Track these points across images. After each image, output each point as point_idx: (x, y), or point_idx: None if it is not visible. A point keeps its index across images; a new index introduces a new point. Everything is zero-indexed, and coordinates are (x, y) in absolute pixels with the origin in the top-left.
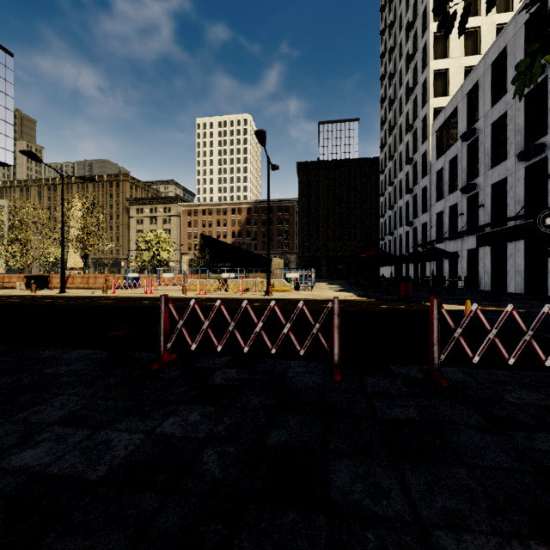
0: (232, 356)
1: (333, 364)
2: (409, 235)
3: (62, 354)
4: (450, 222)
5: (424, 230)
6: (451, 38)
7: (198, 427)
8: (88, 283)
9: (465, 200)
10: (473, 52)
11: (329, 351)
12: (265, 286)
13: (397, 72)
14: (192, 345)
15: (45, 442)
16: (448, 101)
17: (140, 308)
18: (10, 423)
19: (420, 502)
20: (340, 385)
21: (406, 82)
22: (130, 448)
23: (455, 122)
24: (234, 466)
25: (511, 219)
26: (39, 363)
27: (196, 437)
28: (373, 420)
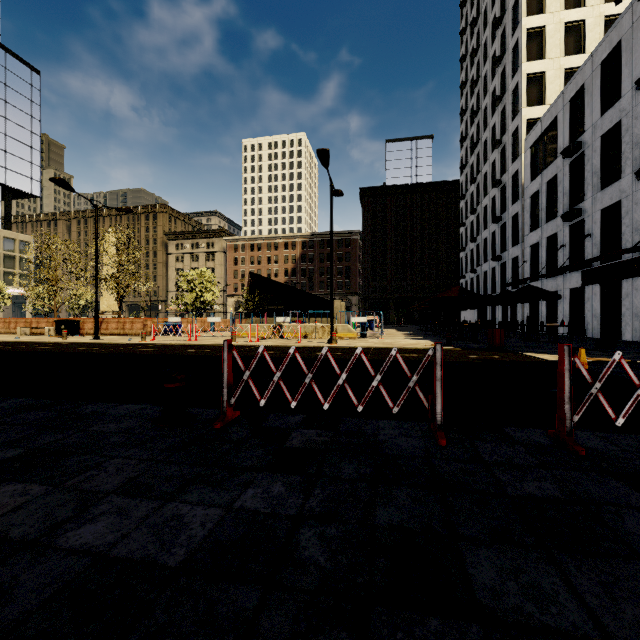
0: (306, 414)
1: (434, 426)
2: (496, 271)
3: (107, 409)
4: (548, 255)
5: (515, 266)
6: (548, 34)
7: (286, 501)
8: (123, 328)
9: (567, 229)
10: (576, 51)
11: (430, 410)
12: (326, 332)
13: (481, 78)
14: (260, 401)
15: (105, 515)
16: (544, 111)
17: (186, 357)
18: (61, 491)
19: (602, 611)
20: (448, 451)
21: (493, 89)
22: (208, 526)
23: (554, 135)
24: (342, 553)
25: (629, 251)
26: (84, 420)
27: (286, 514)
28: (503, 497)
